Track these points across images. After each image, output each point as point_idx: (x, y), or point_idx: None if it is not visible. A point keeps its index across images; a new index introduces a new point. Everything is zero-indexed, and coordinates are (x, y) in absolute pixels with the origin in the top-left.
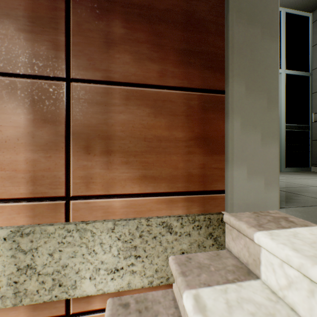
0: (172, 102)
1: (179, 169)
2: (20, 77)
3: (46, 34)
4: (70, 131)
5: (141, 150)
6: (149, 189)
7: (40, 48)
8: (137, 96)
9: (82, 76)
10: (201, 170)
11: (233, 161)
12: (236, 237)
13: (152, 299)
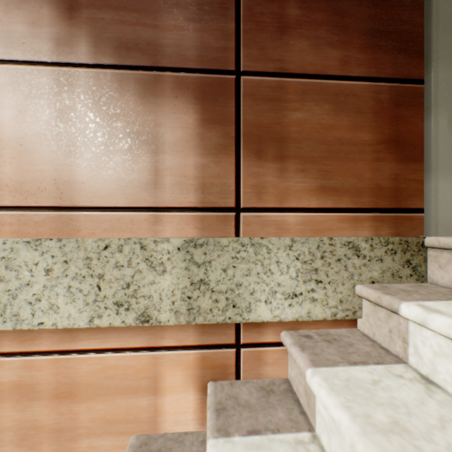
0: (356, 97)
1: (365, 180)
2: (189, 72)
3: (215, 22)
4: (240, 132)
5: (319, 155)
6: (329, 204)
7: (209, 39)
8: (314, 90)
9: (253, 68)
10: (392, 182)
11: (437, 170)
12: (447, 263)
13: (337, 334)
